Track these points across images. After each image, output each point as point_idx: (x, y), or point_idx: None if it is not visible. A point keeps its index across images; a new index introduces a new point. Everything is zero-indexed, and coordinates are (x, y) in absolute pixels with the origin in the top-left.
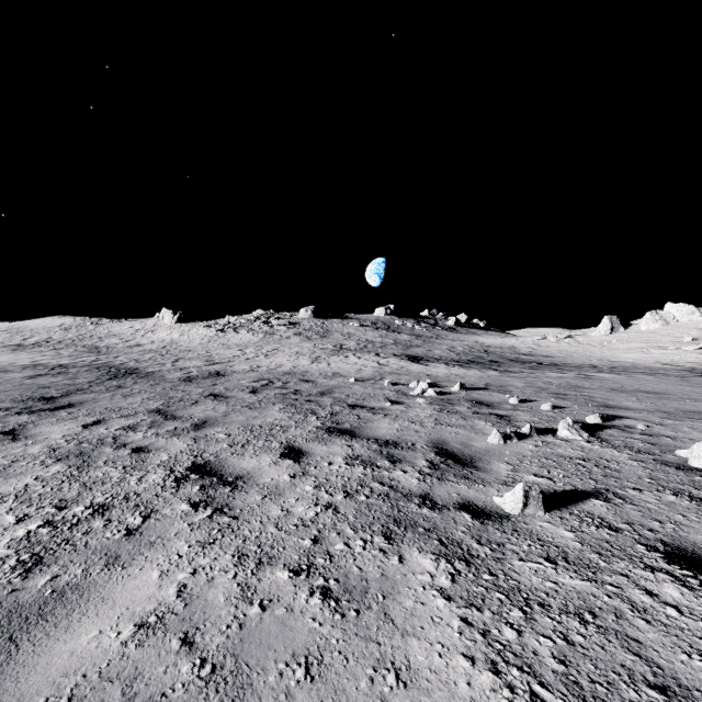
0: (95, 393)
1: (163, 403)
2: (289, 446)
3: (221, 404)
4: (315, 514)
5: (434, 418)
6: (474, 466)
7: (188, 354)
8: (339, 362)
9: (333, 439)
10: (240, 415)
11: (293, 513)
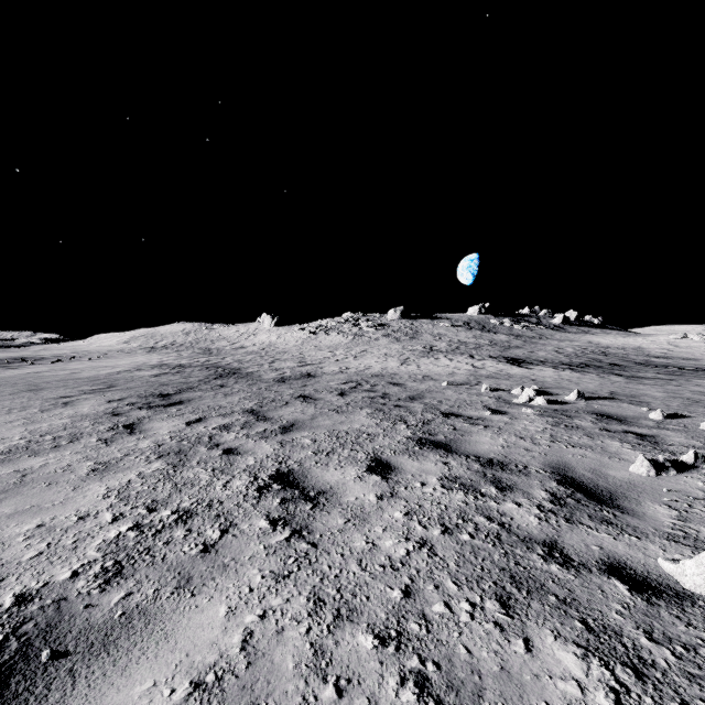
0: (202, 391)
1: (257, 403)
2: (375, 459)
3: (309, 406)
4: (406, 553)
5: (549, 434)
6: (617, 506)
7: (283, 356)
8: (429, 364)
9: (426, 453)
10: (327, 419)
11: (379, 548)
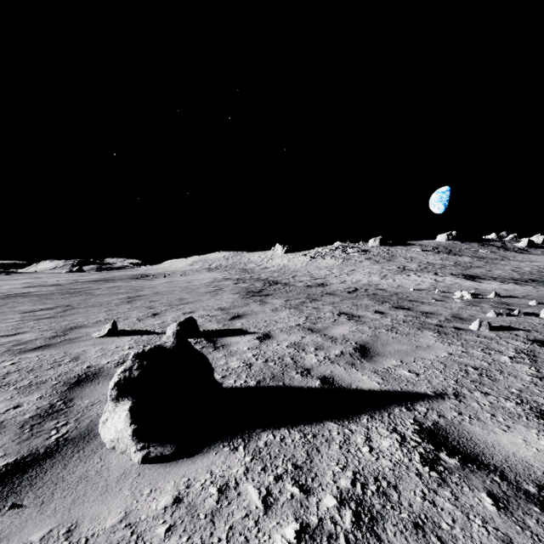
0: (272, 291)
1: (307, 295)
2: (377, 311)
3: (335, 297)
4: (392, 324)
5: (461, 307)
6: (469, 321)
7: (297, 273)
8: (402, 279)
9: (398, 310)
10: (348, 301)
11: (383, 323)
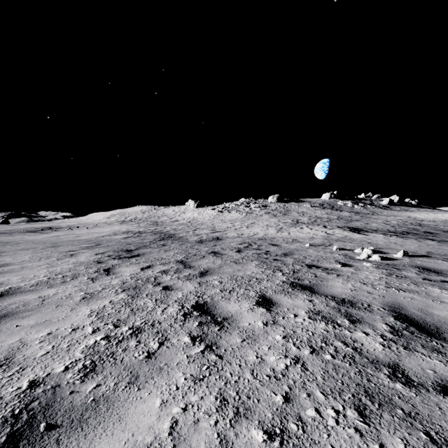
0: (151, 248)
1: (185, 256)
2: (262, 296)
3: (217, 259)
4: (285, 367)
5: (384, 281)
6: (443, 338)
7: (201, 226)
8: (296, 232)
9: (296, 293)
10: (229, 267)
11: (266, 362)
